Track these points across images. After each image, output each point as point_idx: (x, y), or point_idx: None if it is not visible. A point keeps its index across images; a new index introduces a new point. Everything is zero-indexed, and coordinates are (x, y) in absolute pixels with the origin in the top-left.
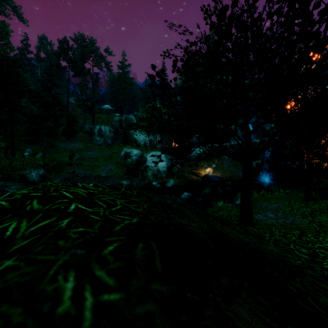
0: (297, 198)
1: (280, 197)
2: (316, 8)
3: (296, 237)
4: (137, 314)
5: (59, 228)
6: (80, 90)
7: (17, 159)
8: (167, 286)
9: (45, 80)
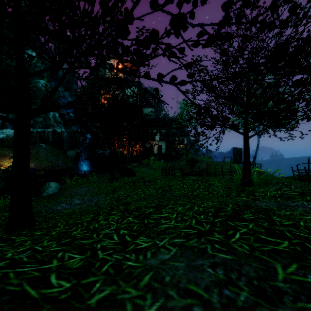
0: (106, 179)
1: (93, 181)
2: None
3: (83, 228)
4: None
5: None
6: None
7: None
8: None
9: None
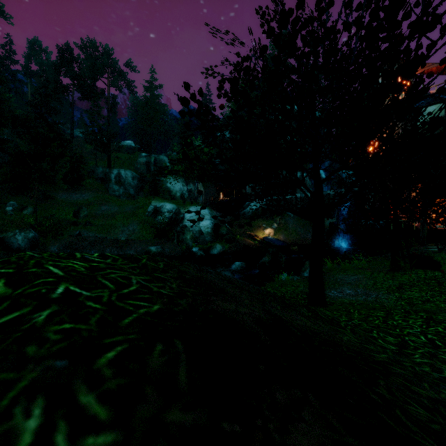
0: (381, 268)
1: (360, 267)
2: (405, 17)
3: (380, 321)
4: None
5: (32, 326)
6: (90, 119)
7: None
8: (192, 414)
9: (37, 103)
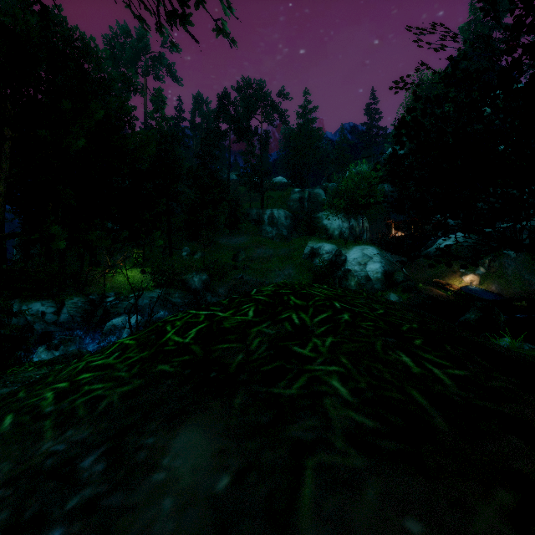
0: None
1: None
2: None
3: None
4: (494, 386)
5: (347, 321)
6: (245, 160)
7: (175, 261)
8: (511, 379)
9: (202, 154)
